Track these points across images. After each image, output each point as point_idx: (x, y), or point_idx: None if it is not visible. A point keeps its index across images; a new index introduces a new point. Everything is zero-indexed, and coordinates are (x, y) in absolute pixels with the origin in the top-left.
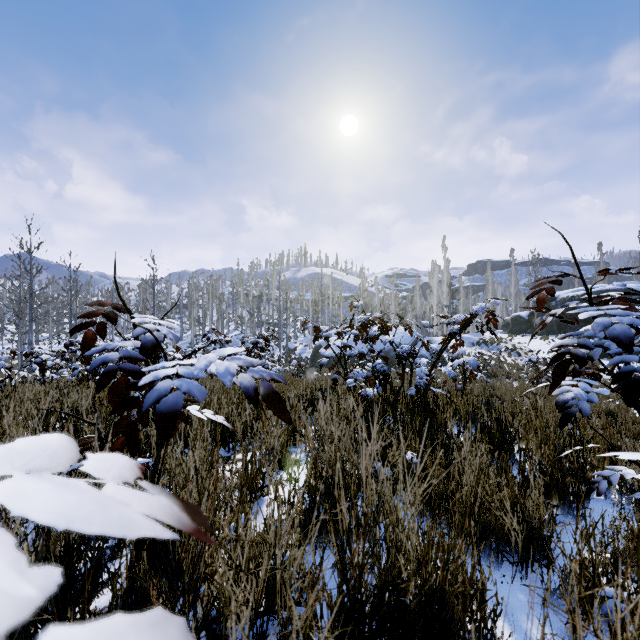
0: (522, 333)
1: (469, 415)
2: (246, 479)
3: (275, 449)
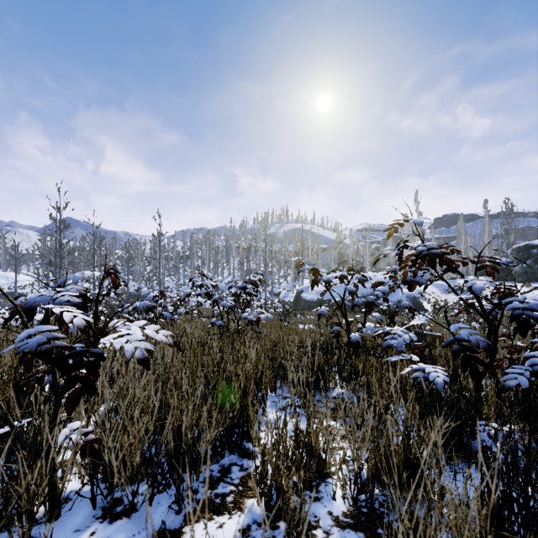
0: (499, 280)
1: None
2: None
3: None
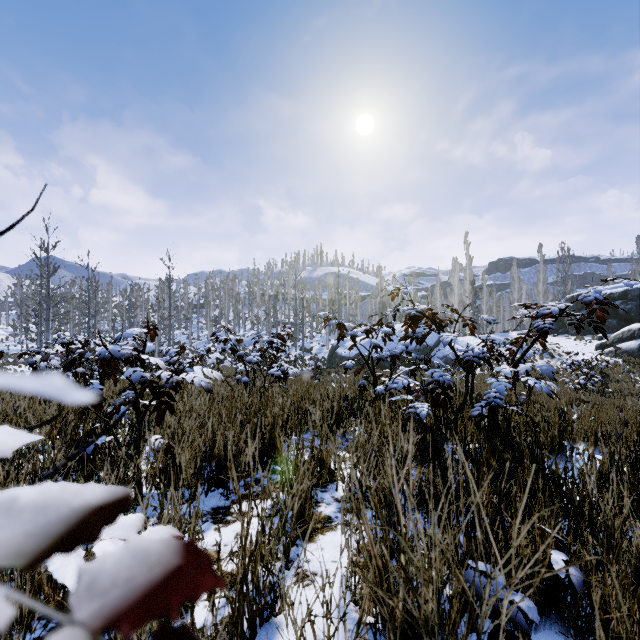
0: (553, 333)
1: (553, 441)
2: (242, 598)
3: (295, 515)
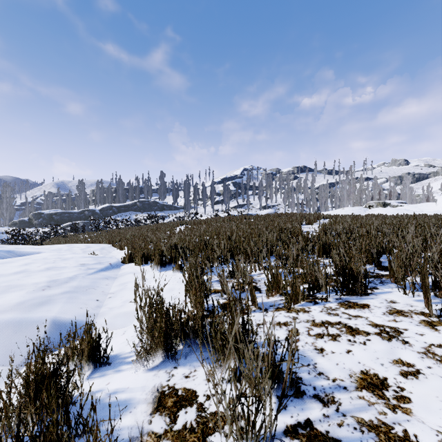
0: (27, 227)
1: None
2: None
3: None
